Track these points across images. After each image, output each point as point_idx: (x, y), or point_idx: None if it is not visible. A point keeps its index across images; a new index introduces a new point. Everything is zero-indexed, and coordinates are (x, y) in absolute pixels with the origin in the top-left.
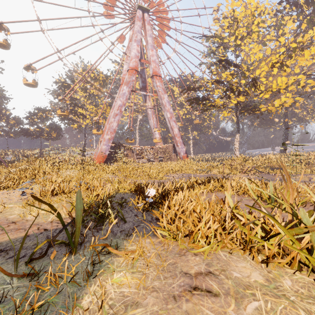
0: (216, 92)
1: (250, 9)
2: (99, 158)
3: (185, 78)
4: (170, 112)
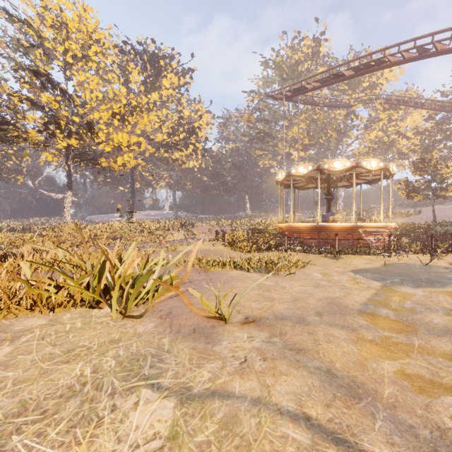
0: (29, 118)
1: (86, 25)
2: None
3: None
4: None
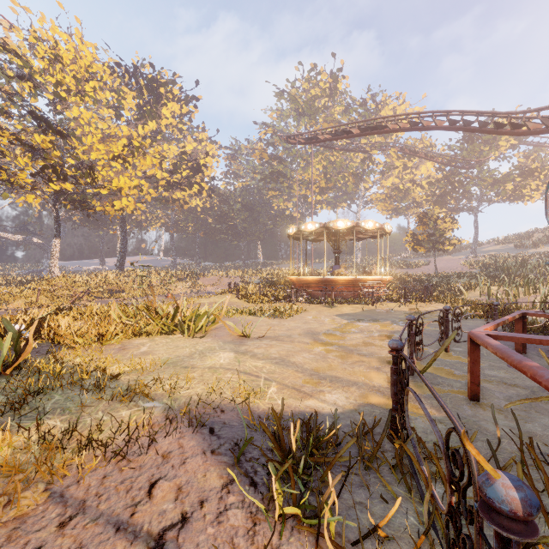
0: (21, 161)
1: (83, 58)
2: None
3: None
4: None
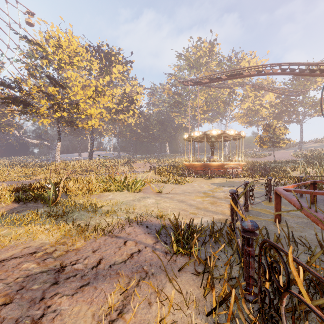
0: (42, 101)
1: (72, 45)
2: None
3: None
4: None
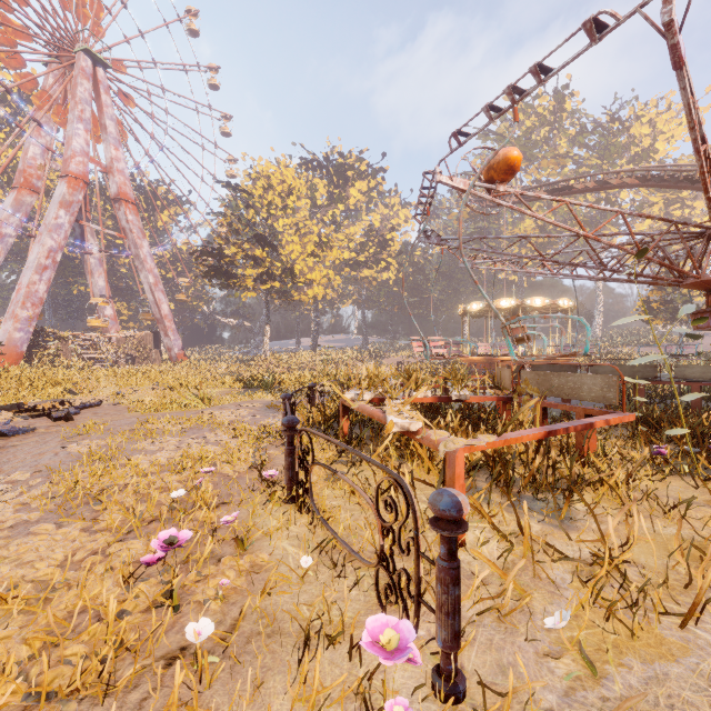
0: (248, 271)
1: (286, 180)
2: (6, 359)
3: (150, 190)
4: (154, 274)
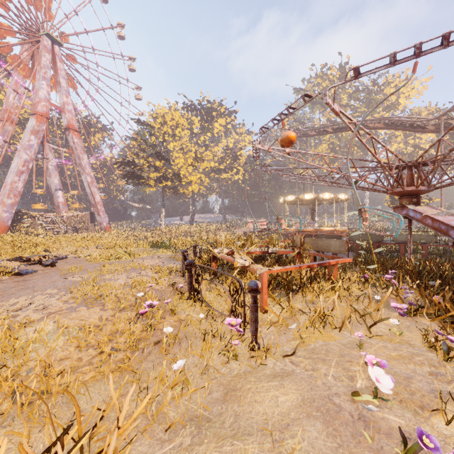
0: (151, 175)
1: (175, 118)
2: None
3: (86, 121)
4: (91, 176)
